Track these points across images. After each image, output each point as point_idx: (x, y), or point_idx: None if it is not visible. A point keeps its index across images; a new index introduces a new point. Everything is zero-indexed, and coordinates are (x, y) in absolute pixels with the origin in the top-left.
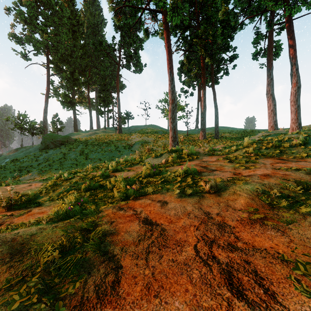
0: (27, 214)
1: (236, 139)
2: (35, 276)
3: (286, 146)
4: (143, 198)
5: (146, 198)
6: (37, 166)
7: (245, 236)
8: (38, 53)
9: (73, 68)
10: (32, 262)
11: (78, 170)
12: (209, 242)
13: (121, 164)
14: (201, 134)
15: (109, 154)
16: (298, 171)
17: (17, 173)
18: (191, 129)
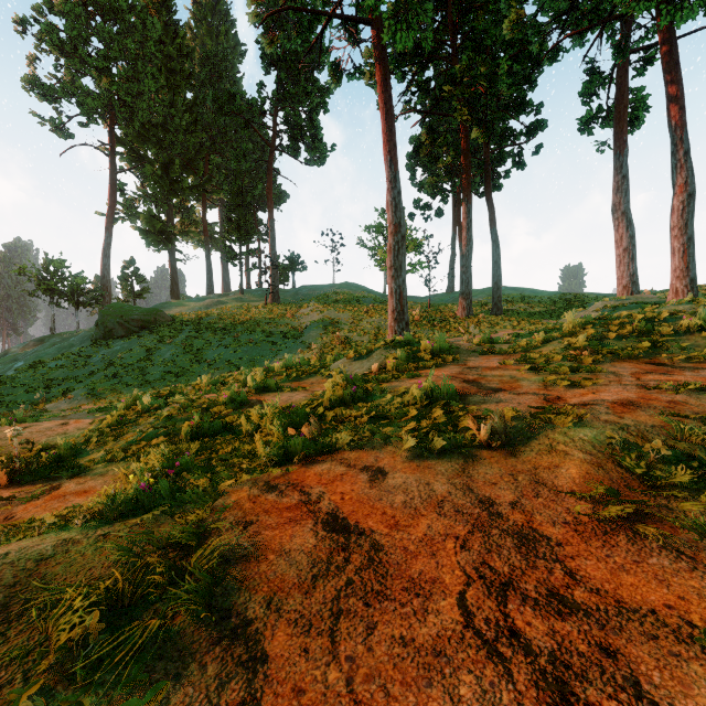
0: (49, 496)
1: (542, 316)
2: (31, 686)
3: (666, 332)
4: (325, 460)
5: (333, 460)
6: (87, 378)
7: (592, 571)
8: (89, 120)
9: (169, 156)
10: (30, 641)
11: (178, 388)
12: (498, 585)
13: (276, 374)
14: (461, 304)
15: (250, 350)
16: (705, 393)
17: (42, 393)
18: (437, 294)
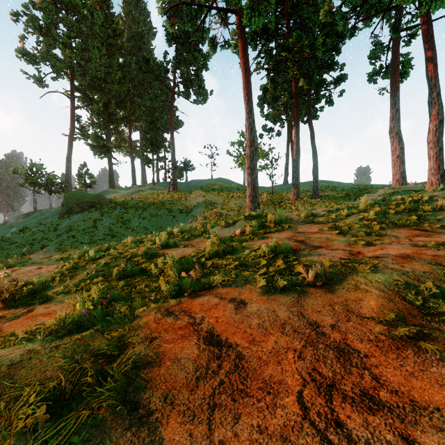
0: (26, 316)
1: (344, 199)
2: None
3: (427, 209)
4: (205, 294)
5: (211, 294)
6: (56, 238)
7: (391, 377)
8: (58, 76)
9: (108, 98)
10: None
11: (113, 245)
12: (325, 386)
13: (175, 236)
14: (292, 191)
15: (159, 221)
16: None
17: (28, 248)
18: (277, 185)
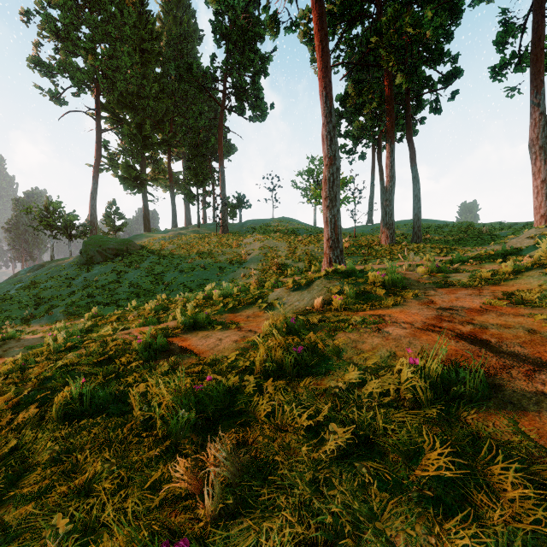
0: None
1: (458, 244)
2: None
3: None
4: None
5: None
6: (69, 297)
7: None
8: (79, 91)
9: (142, 117)
10: None
11: (126, 313)
12: None
13: (213, 304)
14: (385, 233)
15: (201, 274)
16: None
17: (32, 309)
18: (358, 226)
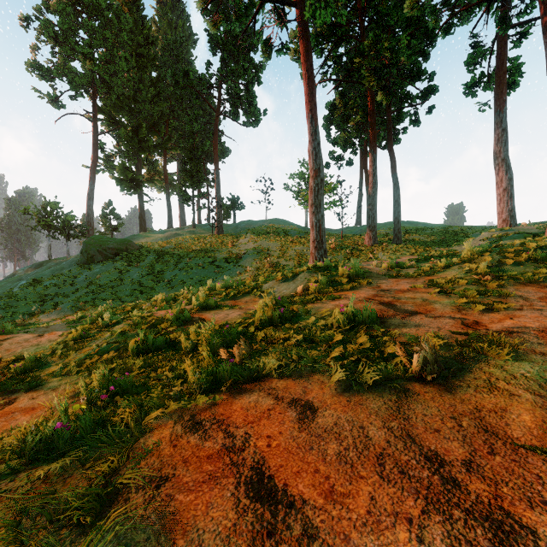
0: (0, 412)
1: (434, 245)
2: None
3: None
4: (253, 389)
5: (261, 390)
6: (73, 294)
7: None
8: (77, 94)
9: (138, 121)
10: None
11: (139, 304)
12: None
13: (217, 293)
14: (368, 235)
15: (199, 272)
16: None
17: (38, 306)
18: (347, 227)
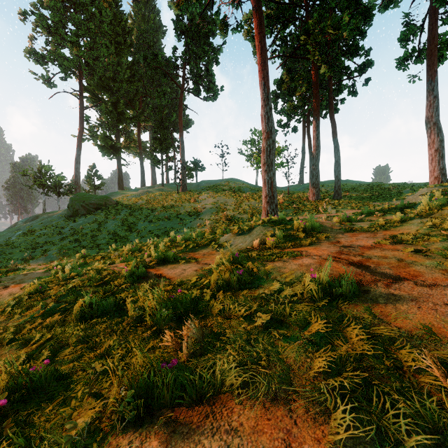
0: None
1: (370, 200)
2: None
3: None
4: (202, 426)
5: (215, 432)
6: (59, 242)
7: None
8: (66, 76)
9: (117, 97)
10: None
11: (109, 253)
12: None
13: (177, 245)
14: (312, 191)
15: (165, 224)
16: None
17: (30, 252)
18: (292, 185)
